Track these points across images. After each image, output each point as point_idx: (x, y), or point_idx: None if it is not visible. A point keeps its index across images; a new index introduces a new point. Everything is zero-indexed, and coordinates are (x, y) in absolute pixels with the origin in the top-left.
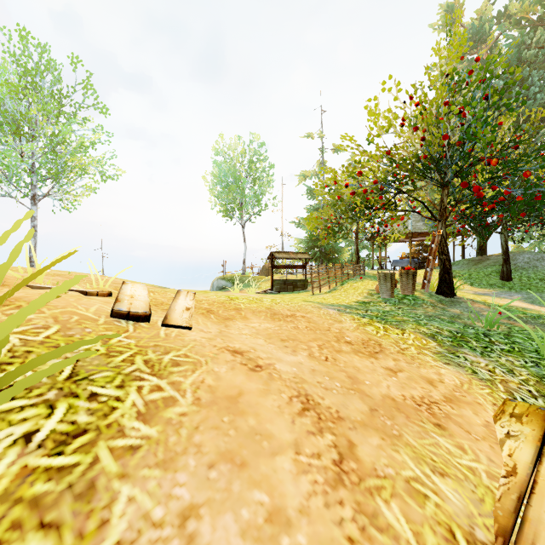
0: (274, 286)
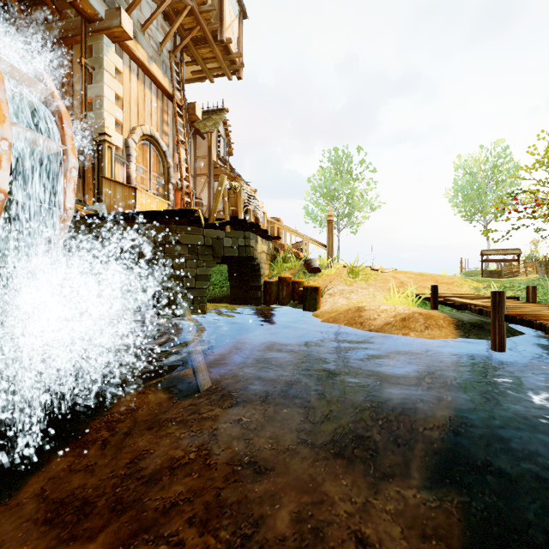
0: (483, 275)
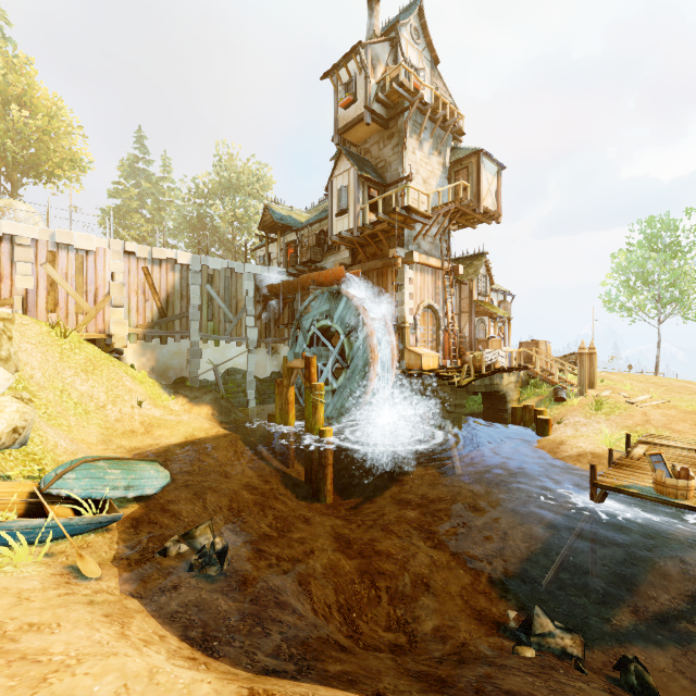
0: None
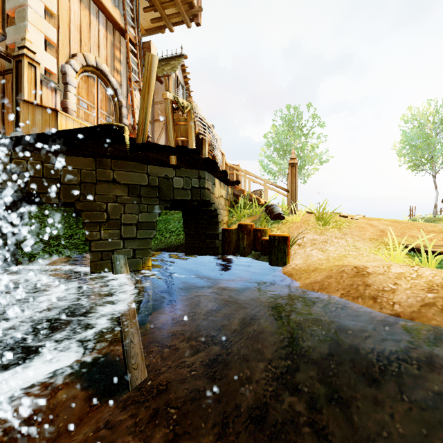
0: None
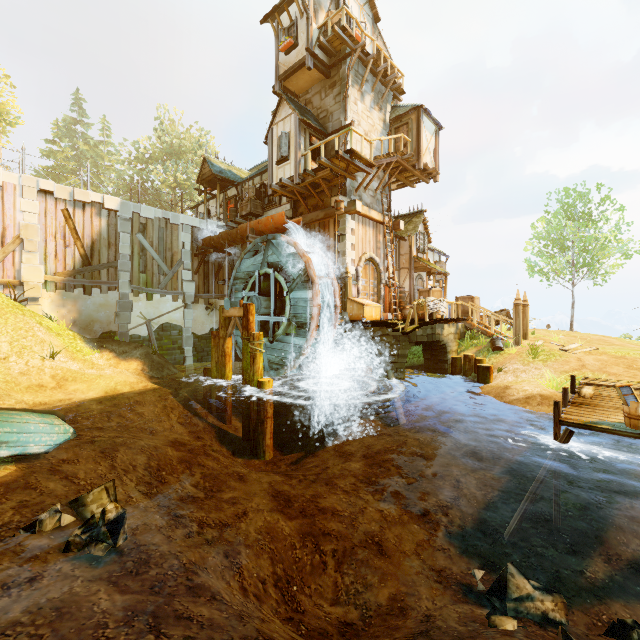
0: None
